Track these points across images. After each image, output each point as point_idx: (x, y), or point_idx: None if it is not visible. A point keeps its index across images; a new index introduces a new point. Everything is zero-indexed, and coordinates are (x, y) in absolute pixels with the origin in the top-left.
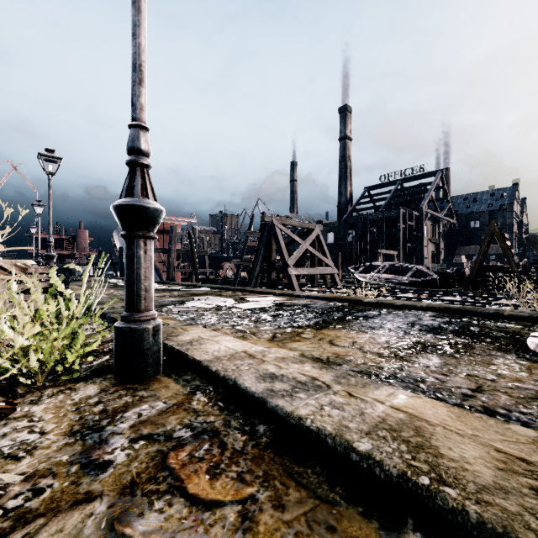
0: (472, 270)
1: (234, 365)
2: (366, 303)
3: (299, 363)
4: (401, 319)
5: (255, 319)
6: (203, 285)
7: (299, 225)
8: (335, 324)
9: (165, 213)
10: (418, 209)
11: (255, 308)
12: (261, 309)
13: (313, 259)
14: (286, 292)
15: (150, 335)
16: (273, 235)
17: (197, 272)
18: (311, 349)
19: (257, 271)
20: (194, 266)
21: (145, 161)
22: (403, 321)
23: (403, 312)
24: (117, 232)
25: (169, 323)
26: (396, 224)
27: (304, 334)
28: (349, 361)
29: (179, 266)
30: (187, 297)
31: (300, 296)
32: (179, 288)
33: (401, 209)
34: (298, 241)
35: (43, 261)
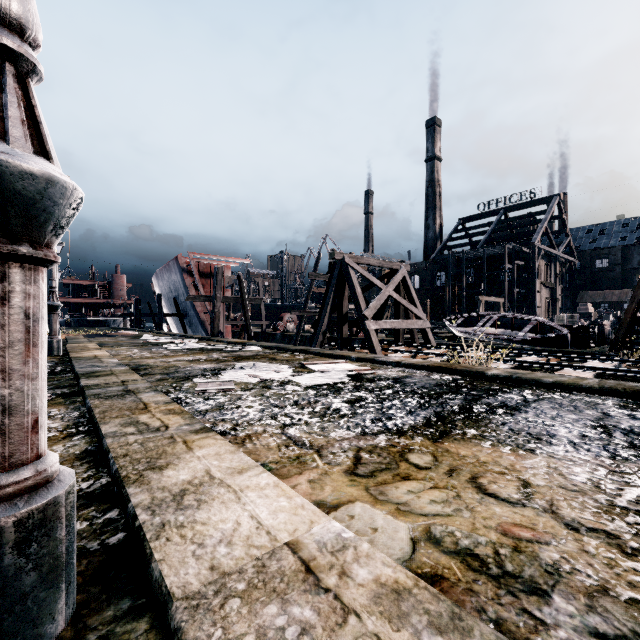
0: (622, 323)
1: (258, 637)
2: (491, 376)
3: (453, 634)
4: (573, 415)
5: (322, 411)
6: (253, 343)
7: (379, 265)
8: (462, 424)
9: (74, 192)
10: (528, 245)
11: (321, 384)
12: (330, 387)
13: (398, 308)
14: (365, 355)
15: (6, 548)
16: (346, 278)
17: (249, 326)
18: (442, 509)
19: (325, 324)
20: (245, 318)
21: (1, 37)
22: (579, 419)
23: (561, 396)
24: (156, 276)
25: (170, 424)
26: (499, 263)
27: (414, 455)
28: (556, 571)
29: (229, 318)
30: (227, 362)
31: (386, 362)
32: (222, 348)
33: (507, 245)
34: (378, 285)
35: (74, 312)
